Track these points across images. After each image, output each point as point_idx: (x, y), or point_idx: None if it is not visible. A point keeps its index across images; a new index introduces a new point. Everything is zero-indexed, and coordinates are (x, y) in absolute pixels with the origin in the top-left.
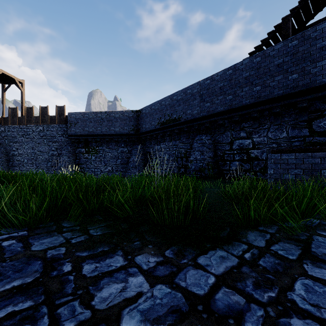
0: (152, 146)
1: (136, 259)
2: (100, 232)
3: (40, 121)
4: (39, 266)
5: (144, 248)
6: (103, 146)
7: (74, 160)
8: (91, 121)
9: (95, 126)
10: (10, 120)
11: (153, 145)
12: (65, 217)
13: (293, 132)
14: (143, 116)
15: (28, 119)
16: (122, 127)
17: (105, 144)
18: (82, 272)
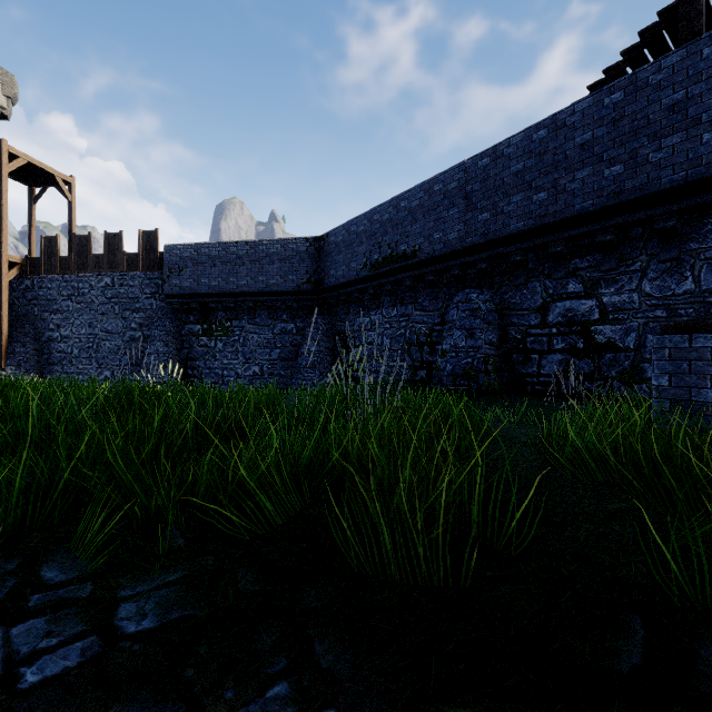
0: (350, 318)
1: None
2: (154, 617)
3: (106, 266)
4: None
5: None
6: (241, 320)
7: (177, 351)
8: (215, 264)
9: (224, 273)
10: (44, 264)
11: (354, 316)
12: (69, 536)
13: None
14: (331, 251)
15: (80, 261)
16: (283, 275)
17: (245, 314)
18: None
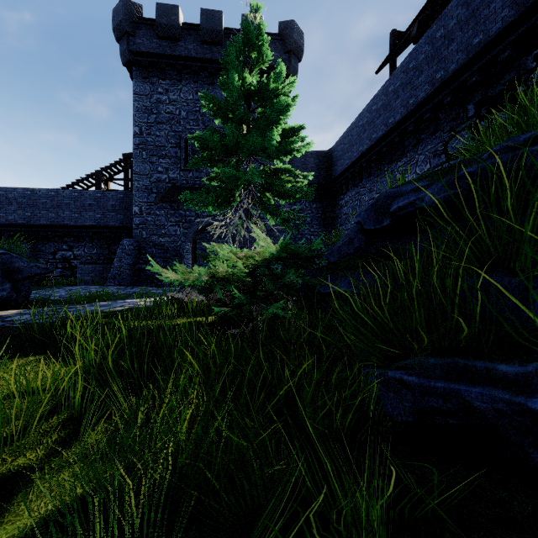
0: None
1: None
2: None
3: None
4: None
5: None
6: None
7: None
8: None
9: None
10: None
11: None
12: None
13: (101, 250)
14: None
15: None
16: None
17: None
18: None
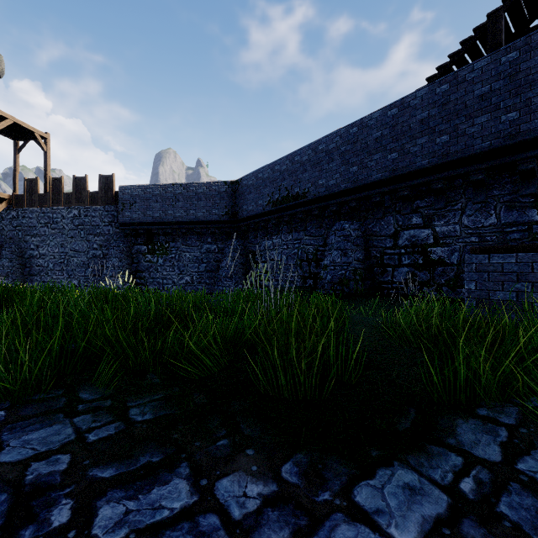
0: (258, 241)
1: (219, 488)
2: (150, 414)
3: (74, 201)
4: (1, 508)
5: (237, 458)
6: (176, 242)
7: (129, 265)
8: (157, 201)
9: (164, 207)
10: (26, 199)
11: (260, 239)
12: (89, 378)
13: (509, 215)
14: (244, 191)
15: (54, 197)
16: (208, 209)
17: (180, 238)
18: (92, 529)
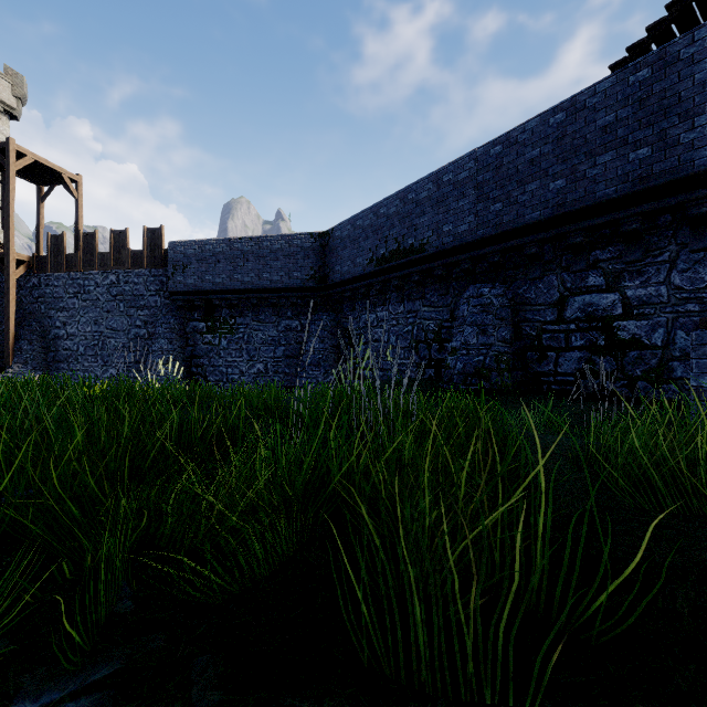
0: (356, 315)
1: None
2: None
3: (111, 264)
4: None
5: None
6: (245, 317)
7: (182, 349)
8: (219, 261)
9: (228, 270)
10: (50, 262)
11: (359, 312)
12: None
13: None
14: (337, 246)
15: (86, 259)
16: (288, 271)
17: (249, 311)
18: None
